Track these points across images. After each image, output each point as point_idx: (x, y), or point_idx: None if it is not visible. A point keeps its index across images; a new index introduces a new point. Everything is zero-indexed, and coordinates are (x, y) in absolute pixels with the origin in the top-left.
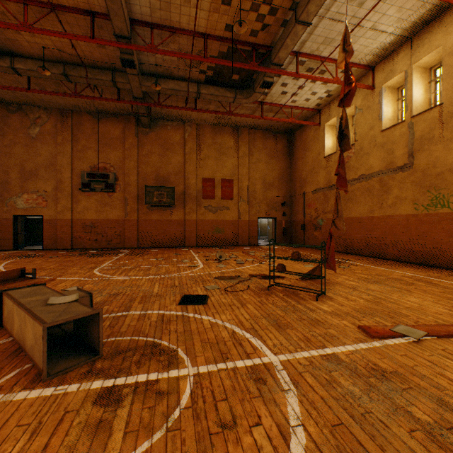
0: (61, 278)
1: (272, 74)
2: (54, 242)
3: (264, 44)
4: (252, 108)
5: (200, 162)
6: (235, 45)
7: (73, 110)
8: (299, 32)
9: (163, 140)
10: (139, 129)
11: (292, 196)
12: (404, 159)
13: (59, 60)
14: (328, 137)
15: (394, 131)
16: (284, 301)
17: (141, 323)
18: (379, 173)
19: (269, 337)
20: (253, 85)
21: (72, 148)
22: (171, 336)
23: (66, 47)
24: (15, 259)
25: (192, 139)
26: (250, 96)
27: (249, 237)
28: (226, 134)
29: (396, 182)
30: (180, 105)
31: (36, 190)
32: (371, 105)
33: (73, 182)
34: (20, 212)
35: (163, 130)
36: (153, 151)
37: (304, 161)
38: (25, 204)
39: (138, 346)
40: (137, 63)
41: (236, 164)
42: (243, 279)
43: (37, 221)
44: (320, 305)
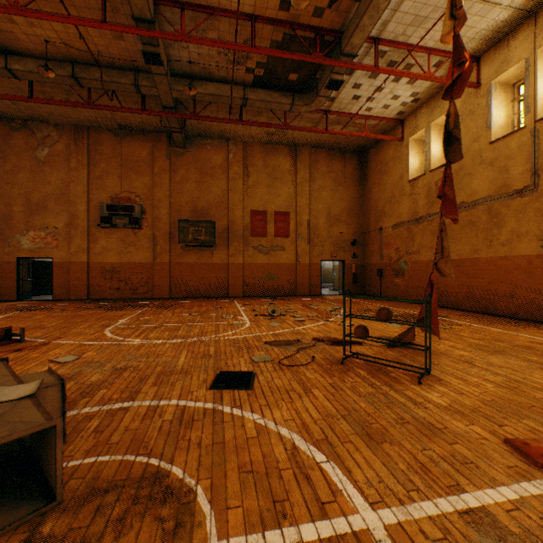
0: (57, 341)
1: (342, 70)
2: (66, 291)
3: (331, 27)
4: (314, 120)
5: (248, 190)
6: (293, 30)
7: (90, 126)
8: (381, 5)
9: (202, 163)
10: (171, 149)
11: (365, 233)
12: (525, 179)
13: (66, 59)
14: (414, 155)
15: (509, 141)
16: (370, 384)
17: (147, 424)
18: (487, 199)
19: (356, 463)
20: (316, 86)
21: (89, 173)
22: (190, 455)
23: (74, 40)
24: (13, 313)
25: (237, 162)
26: (312, 102)
27: (310, 285)
28: (280, 155)
29: (513, 212)
30: (222, 117)
31: (44, 226)
32: (475, 108)
33: (90, 216)
34: (25, 254)
35: (202, 150)
36: (189, 177)
37: (380, 188)
38: (31, 243)
39: (129, 478)
40: (165, 59)
41: (294, 192)
42: (305, 346)
43: (49, 264)
44: (426, 393)
